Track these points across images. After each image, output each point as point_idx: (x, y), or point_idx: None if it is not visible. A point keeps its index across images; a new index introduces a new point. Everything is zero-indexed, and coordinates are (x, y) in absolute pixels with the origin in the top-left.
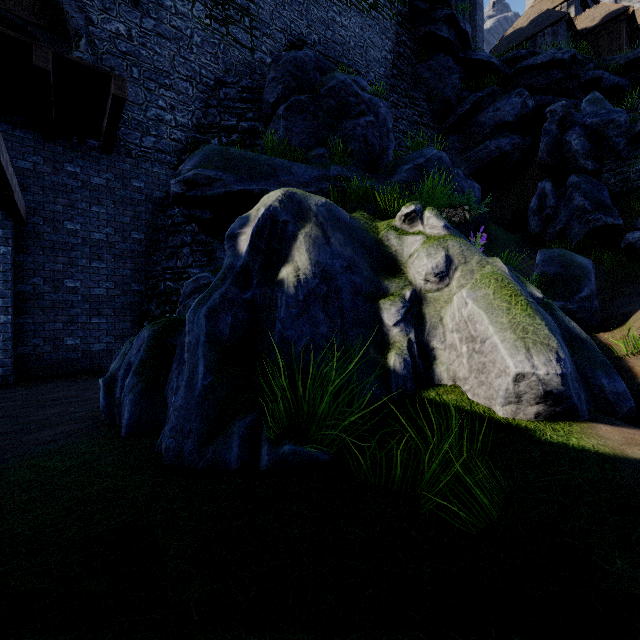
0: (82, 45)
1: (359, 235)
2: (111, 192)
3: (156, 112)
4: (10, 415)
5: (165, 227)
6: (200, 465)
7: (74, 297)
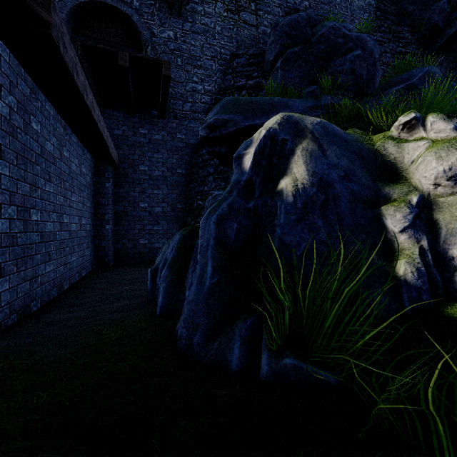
0: (148, 51)
1: (354, 147)
2: (165, 143)
3: (192, 85)
4: (103, 288)
5: (197, 163)
6: (205, 360)
7: (144, 213)
